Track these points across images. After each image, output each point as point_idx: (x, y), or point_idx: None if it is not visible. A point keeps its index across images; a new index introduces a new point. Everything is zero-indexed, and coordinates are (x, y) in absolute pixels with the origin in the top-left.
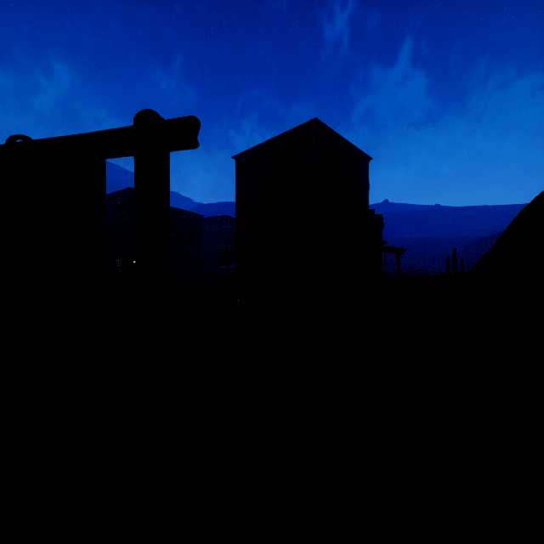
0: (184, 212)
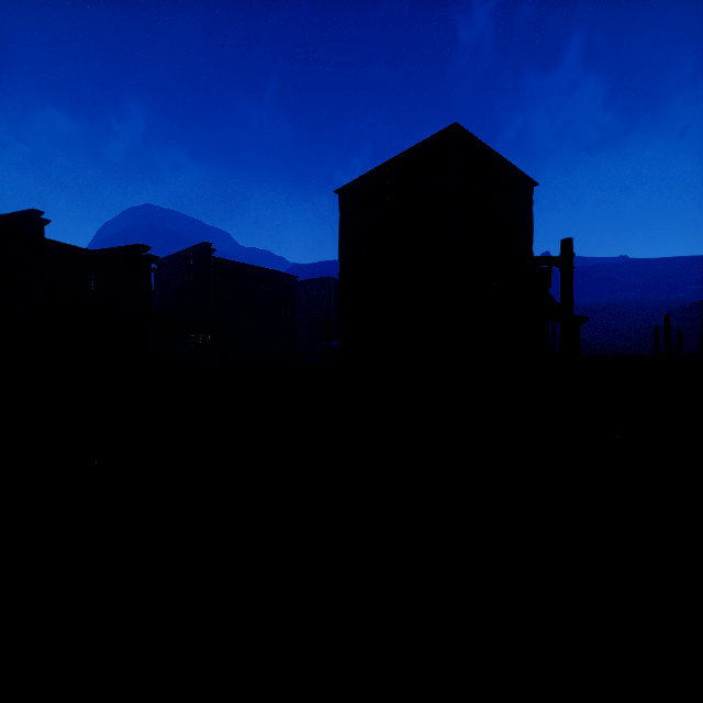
0: (274, 273)
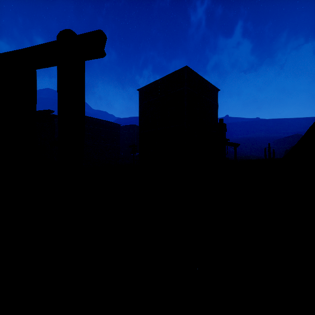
0: (109, 123)
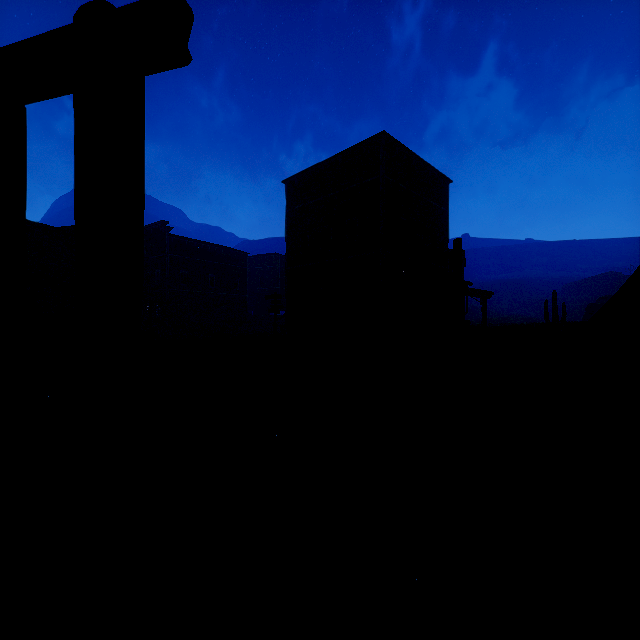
0: (226, 250)
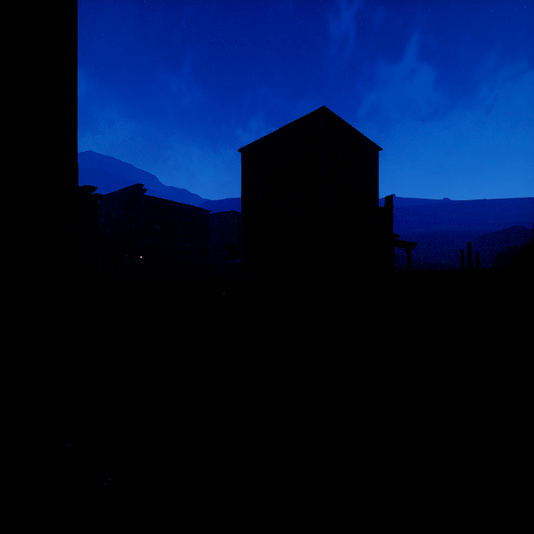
0: (191, 208)
